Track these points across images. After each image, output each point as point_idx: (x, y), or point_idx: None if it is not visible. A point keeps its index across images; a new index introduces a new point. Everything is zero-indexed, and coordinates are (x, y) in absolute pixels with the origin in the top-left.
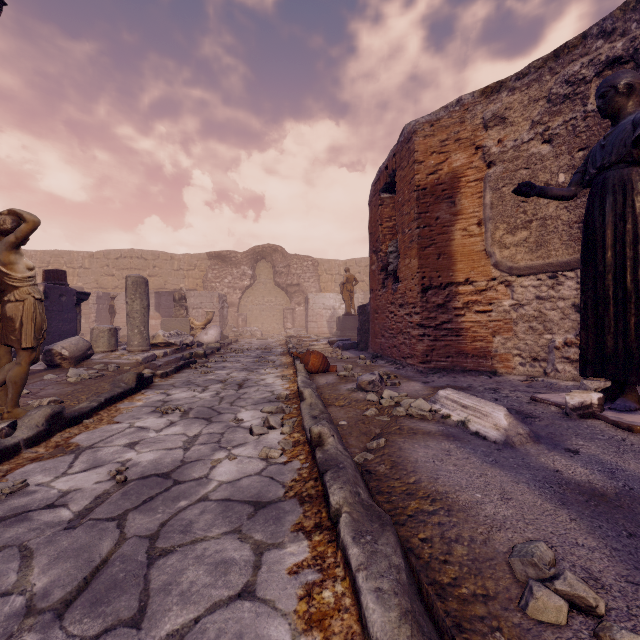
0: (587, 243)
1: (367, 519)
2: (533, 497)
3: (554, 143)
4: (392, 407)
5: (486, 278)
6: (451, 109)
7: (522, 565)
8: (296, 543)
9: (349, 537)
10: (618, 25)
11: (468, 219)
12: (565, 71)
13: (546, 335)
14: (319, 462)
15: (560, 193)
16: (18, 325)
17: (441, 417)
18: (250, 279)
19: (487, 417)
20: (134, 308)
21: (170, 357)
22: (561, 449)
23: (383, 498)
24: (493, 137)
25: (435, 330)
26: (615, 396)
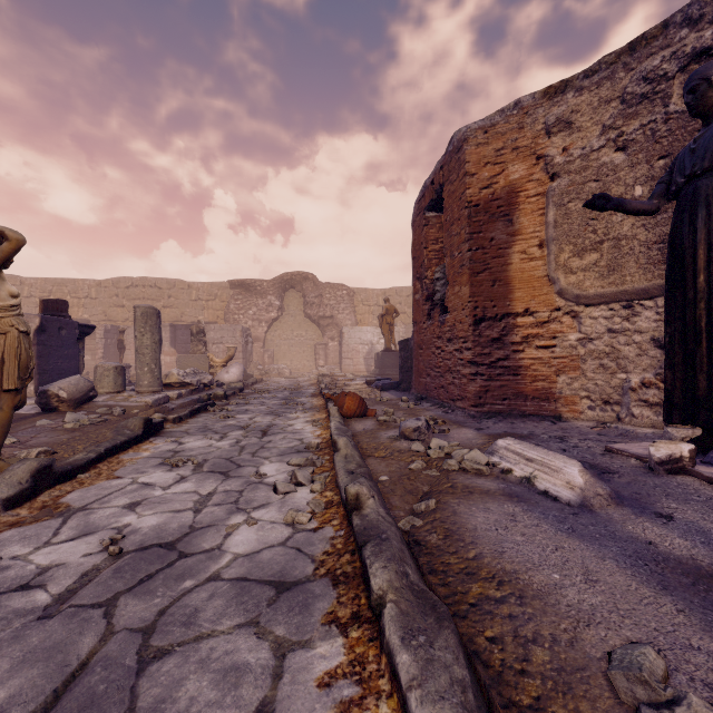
0: (673, 266)
1: (419, 611)
2: (625, 579)
3: (629, 151)
4: (442, 459)
5: (549, 308)
6: (508, 113)
7: (627, 681)
8: (328, 641)
9: (396, 637)
10: (707, 11)
11: (528, 240)
12: (642, 66)
13: (620, 374)
14: (357, 531)
15: (640, 207)
16: None
17: (501, 472)
18: (277, 311)
19: (558, 473)
20: (144, 343)
21: (185, 399)
22: (651, 514)
23: (437, 579)
24: (557, 145)
25: (489, 368)
26: (707, 447)
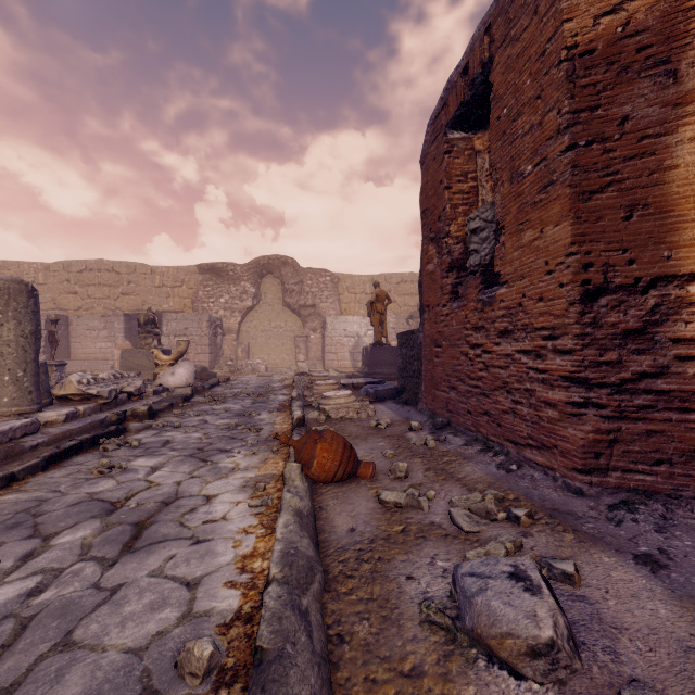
0: None
1: None
2: None
3: None
4: None
5: None
6: None
7: None
8: None
9: None
10: None
11: None
12: None
13: None
14: None
15: None
16: None
17: None
18: (253, 299)
19: None
20: (2, 337)
21: (79, 421)
22: None
23: None
24: None
25: (618, 393)
26: None
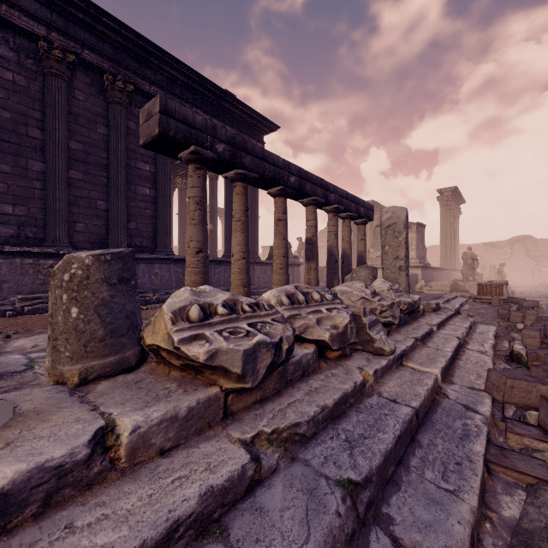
0: None
1: None
2: None
3: None
4: None
5: None
6: None
7: None
8: None
9: None
10: None
11: None
12: None
13: None
14: None
15: None
16: (504, 277)
17: None
18: (509, 254)
19: None
20: (492, 273)
21: None
22: None
23: None
24: None
25: None
26: None
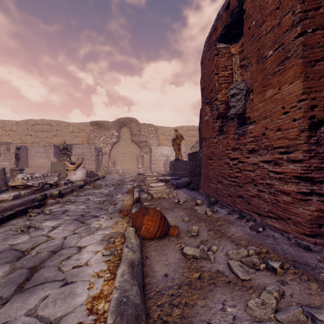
0: None
1: None
2: None
3: None
4: None
5: None
6: None
7: None
8: None
9: None
10: None
11: None
12: None
13: None
14: None
15: None
16: None
17: None
18: (116, 138)
19: None
20: None
21: (20, 199)
22: None
23: None
24: None
25: None
26: None
